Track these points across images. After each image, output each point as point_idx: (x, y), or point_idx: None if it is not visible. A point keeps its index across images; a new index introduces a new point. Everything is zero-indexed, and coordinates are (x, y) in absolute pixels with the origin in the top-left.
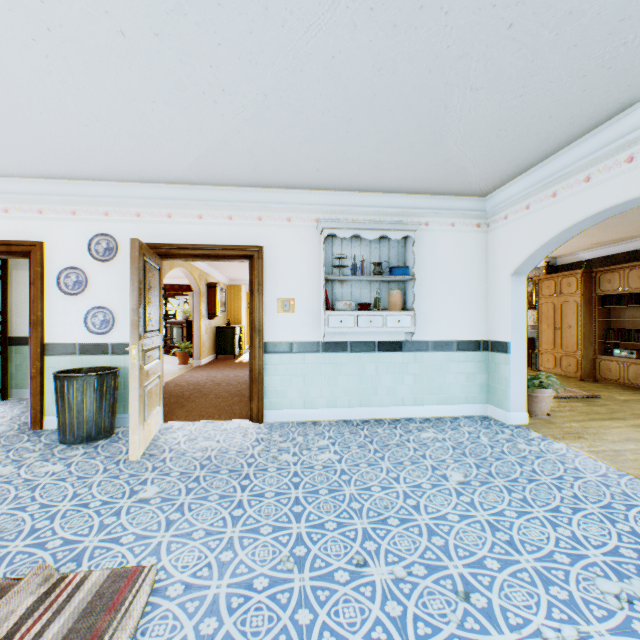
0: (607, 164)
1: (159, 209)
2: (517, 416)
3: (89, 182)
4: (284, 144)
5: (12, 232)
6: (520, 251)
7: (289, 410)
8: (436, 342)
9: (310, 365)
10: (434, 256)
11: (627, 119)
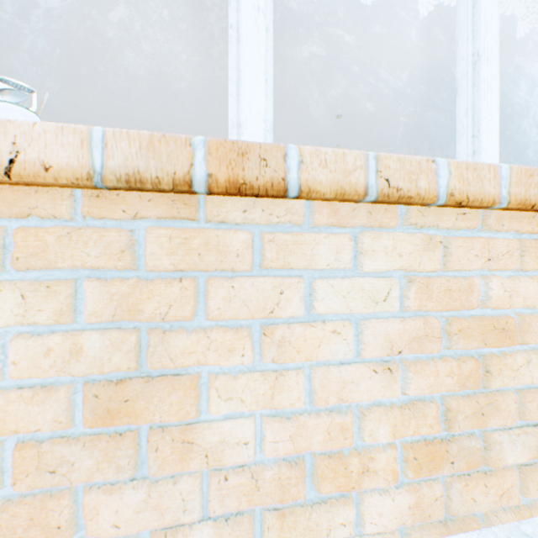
0: None
1: None
2: None
3: None
4: None
5: None
6: None
7: None
8: None
9: None
10: None
11: None
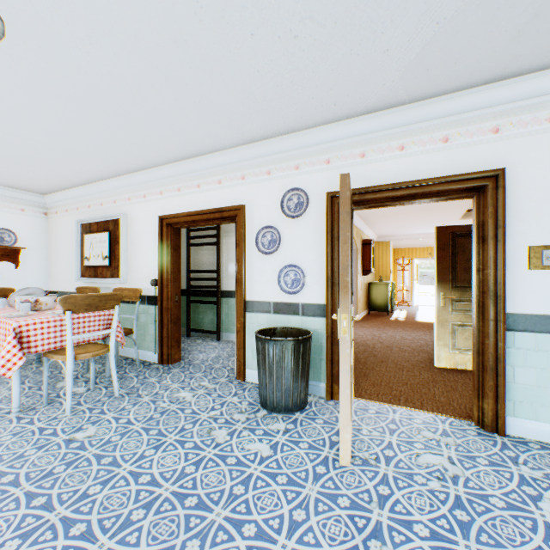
0: None
1: (350, 150)
2: None
3: (282, 137)
4: None
5: (223, 200)
6: None
7: None
8: None
9: None
10: None
11: None
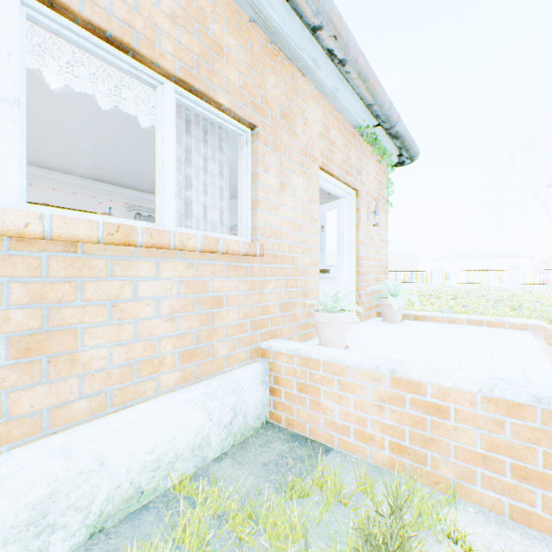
0: None
1: None
2: None
3: None
4: (131, 175)
5: None
6: None
7: None
8: None
9: None
10: None
11: None
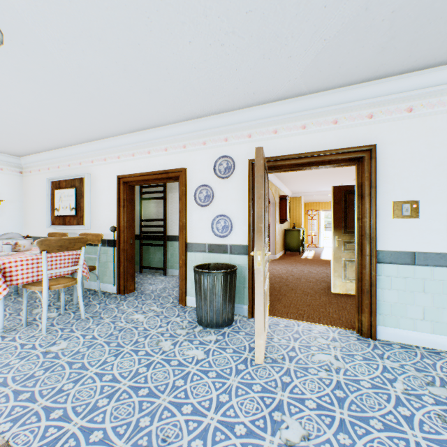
0: None
1: (266, 127)
2: None
3: (214, 116)
4: None
5: (169, 164)
6: None
7: (409, 331)
8: None
9: (441, 282)
10: None
11: None
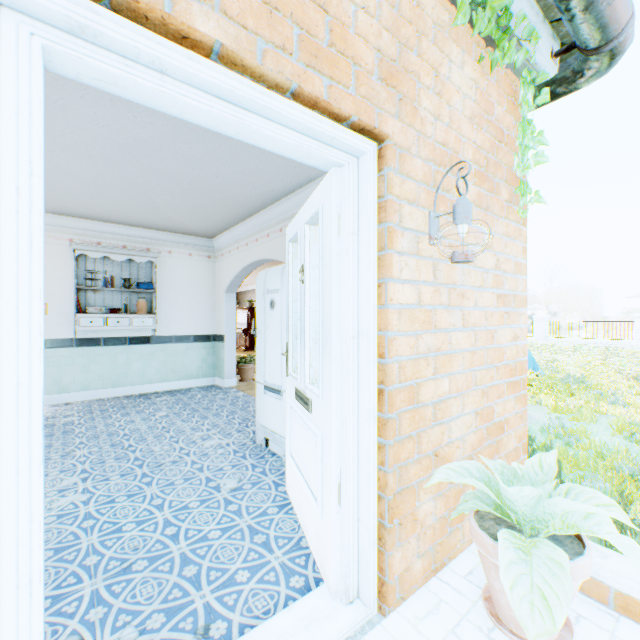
0: (252, 239)
1: None
2: (230, 381)
3: None
4: None
5: None
6: (228, 278)
7: None
8: (178, 336)
9: (64, 358)
10: (177, 275)
11: (254, 221)
